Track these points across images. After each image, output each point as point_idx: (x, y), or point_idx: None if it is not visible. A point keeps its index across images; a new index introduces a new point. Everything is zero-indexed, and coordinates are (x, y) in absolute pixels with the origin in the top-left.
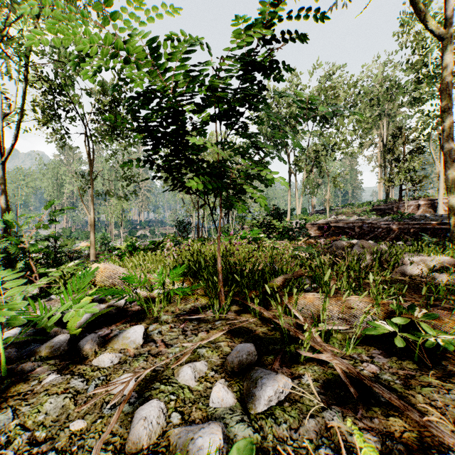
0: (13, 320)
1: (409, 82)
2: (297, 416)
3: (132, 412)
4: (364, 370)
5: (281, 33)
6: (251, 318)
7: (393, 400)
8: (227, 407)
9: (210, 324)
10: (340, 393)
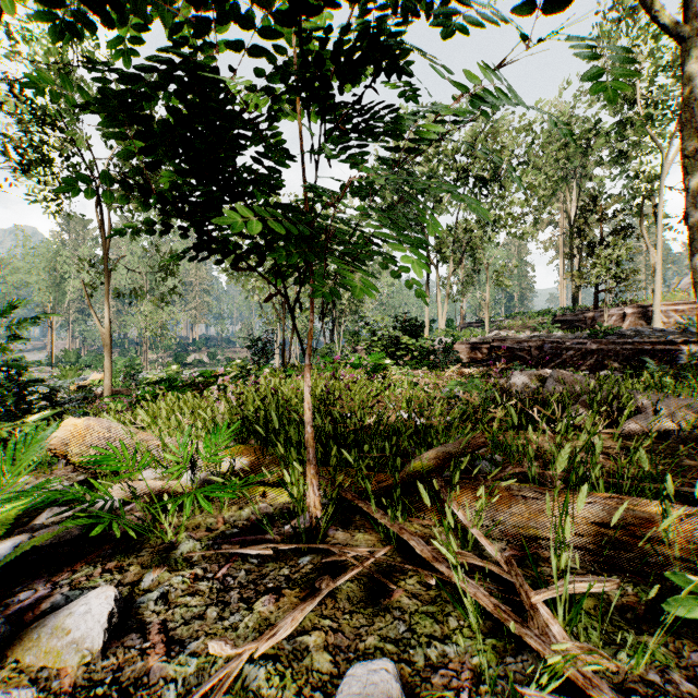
0: None
1: (610, 126)
2: None
3: None
4: None
5: None
6: (379, 545)
7: None
8: None
9: (286, 566)
10: None
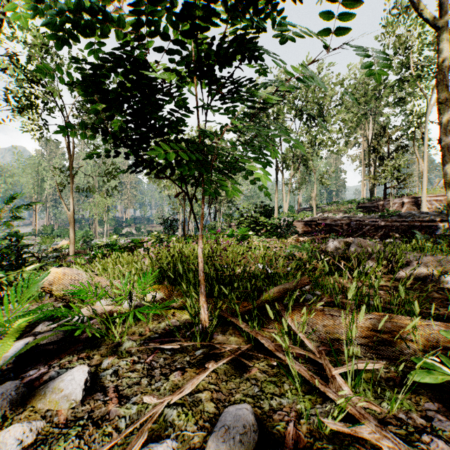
0: None
1: (394, 82)
2: None
3: None
4: None
5: None
6: (243, 344)
7: None
8: None
9: (188, 355)
10: None
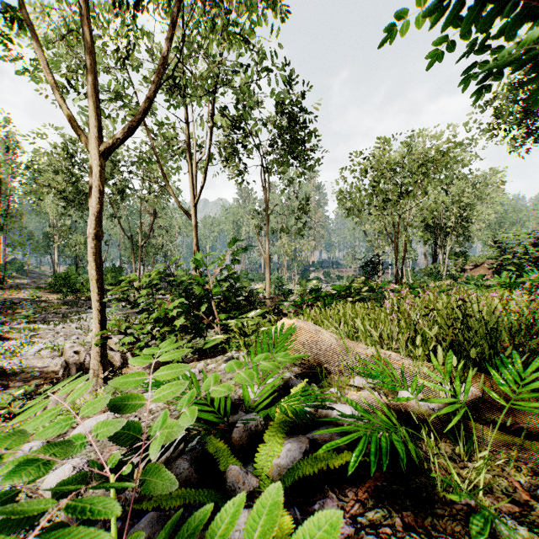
0: (151, 476)
1: None
2: None
3: None
4: None
5: None
6: None
7: None
8: None
9: None
10: None
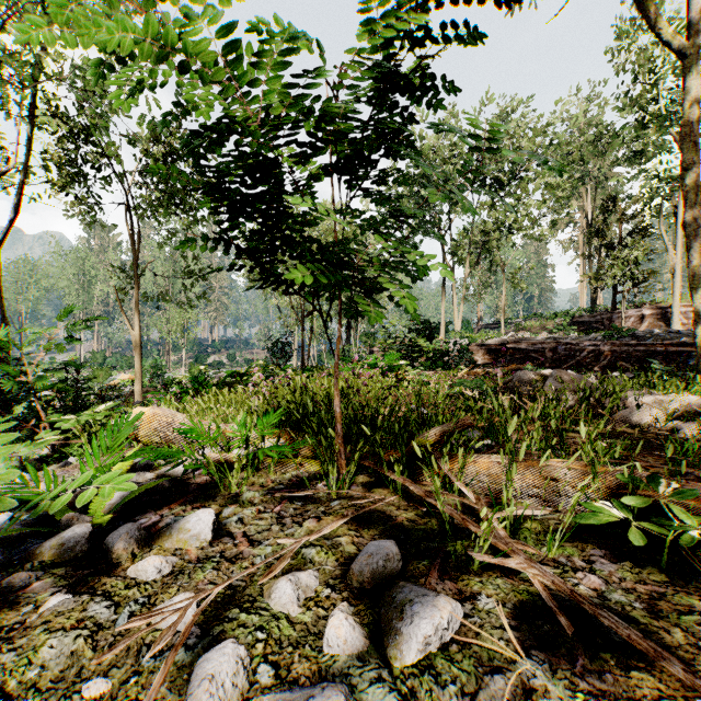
0: None
1: (628, 126)
2: (473, 669)
3: (191, 663)
4: (580, 585)
5: (441, 26)
6: (389, 495)
7: (635, 640)
8: (353, 653)
9: (322, 506)
10: (544, 627)
